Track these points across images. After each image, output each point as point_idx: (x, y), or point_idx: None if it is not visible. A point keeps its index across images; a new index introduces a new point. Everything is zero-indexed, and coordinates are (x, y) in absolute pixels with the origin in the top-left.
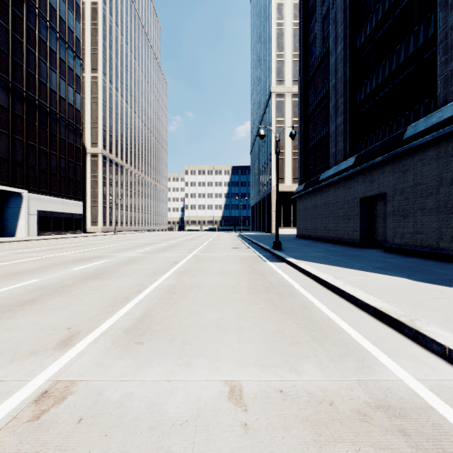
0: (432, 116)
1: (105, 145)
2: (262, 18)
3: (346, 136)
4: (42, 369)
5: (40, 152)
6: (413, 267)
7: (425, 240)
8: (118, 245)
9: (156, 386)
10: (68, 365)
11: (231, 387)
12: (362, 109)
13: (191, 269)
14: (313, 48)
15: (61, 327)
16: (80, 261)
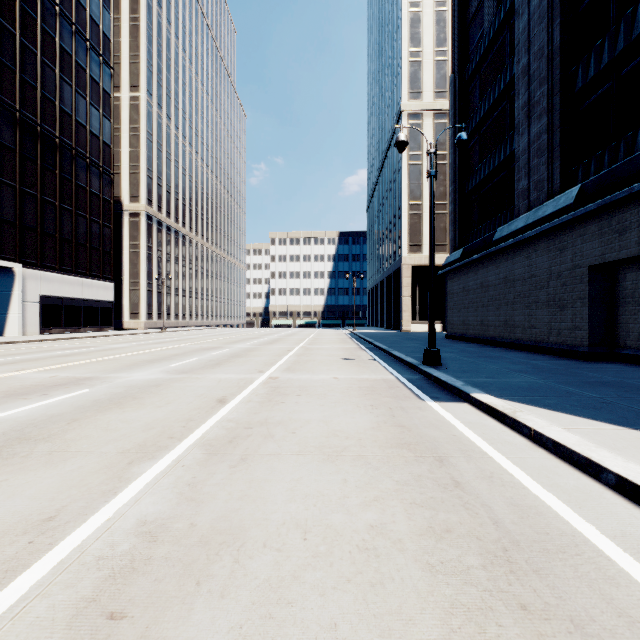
0: None
1: (151, 199)
2: (386, 1)
3: (553, 155)
4: None
5: (44, 206)
6: None
7: None
8: (146, 352)
9: None
10: None
11: None
12: (588, 100)
13: (247, 428)
14: (477, 21)
15: None
16: (20, 395)
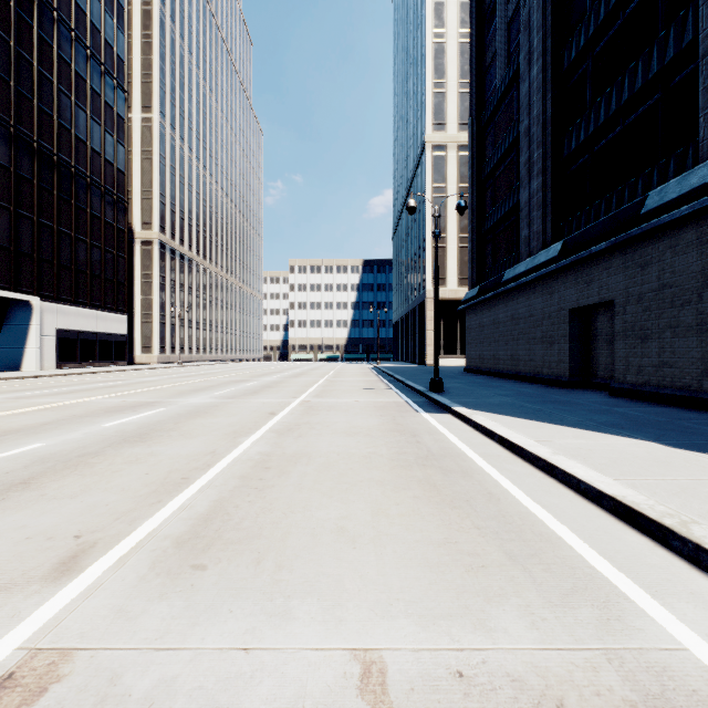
0: (690, 175)
1: (164, 226)
2: (411, 25)
3: (546, 211)
4: (13, 622)
5: (61, 237)
6: (663, 423)
7: (678, 377)
8: (182, 384)
9: (222, 662)
10: (63, 615)
11: (365, 665)
12: (573, 166)
13: (297, 425)
14: (492, 71)
15: (65, 534)
16: (117, 411)
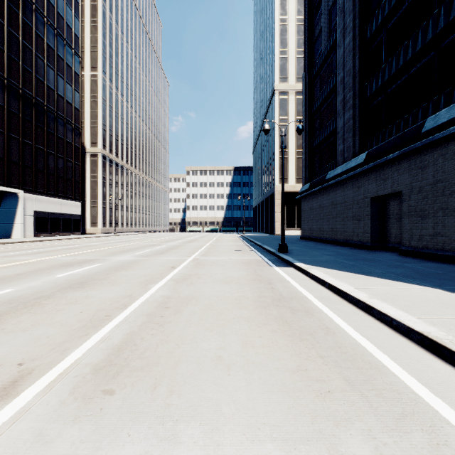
0: None
1: (105, 145)
2: (265, 14)
3: (355, 132)
4: None
5: (37, 151)
6: (441, 275)
7: (447, 243)
8: (115, 247)
9: None
10: None
11: None
12: (373, 103)
13: (189, 275)
14: (318, 42)
15: (12, 362)
16: (68, 266)
